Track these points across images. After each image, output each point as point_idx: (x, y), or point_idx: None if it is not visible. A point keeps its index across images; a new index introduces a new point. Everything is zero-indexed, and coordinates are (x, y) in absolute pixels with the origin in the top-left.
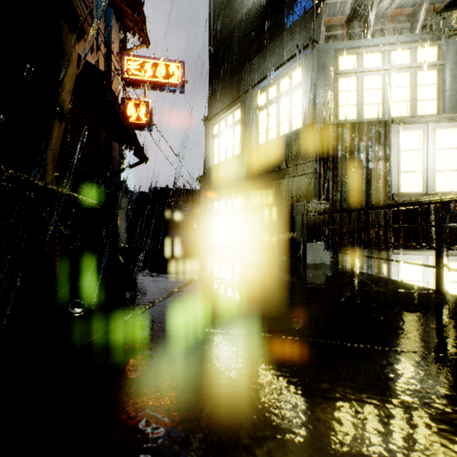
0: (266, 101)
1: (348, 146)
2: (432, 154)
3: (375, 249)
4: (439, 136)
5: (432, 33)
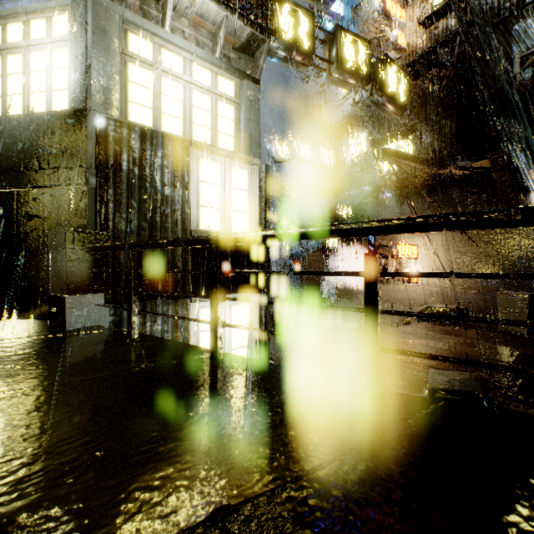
0: (3, 42)
1: (138, 159)
2: (229, 192)
3: (172, 298)
4: (235, 175)
5: (230, 65)
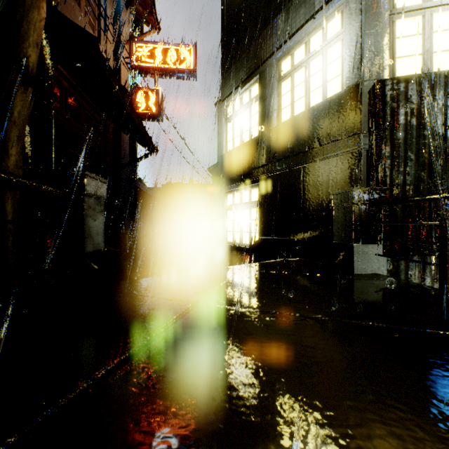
0: (291, 66)
1: (415, 108)
2: None
3: None
4: None
5: None
